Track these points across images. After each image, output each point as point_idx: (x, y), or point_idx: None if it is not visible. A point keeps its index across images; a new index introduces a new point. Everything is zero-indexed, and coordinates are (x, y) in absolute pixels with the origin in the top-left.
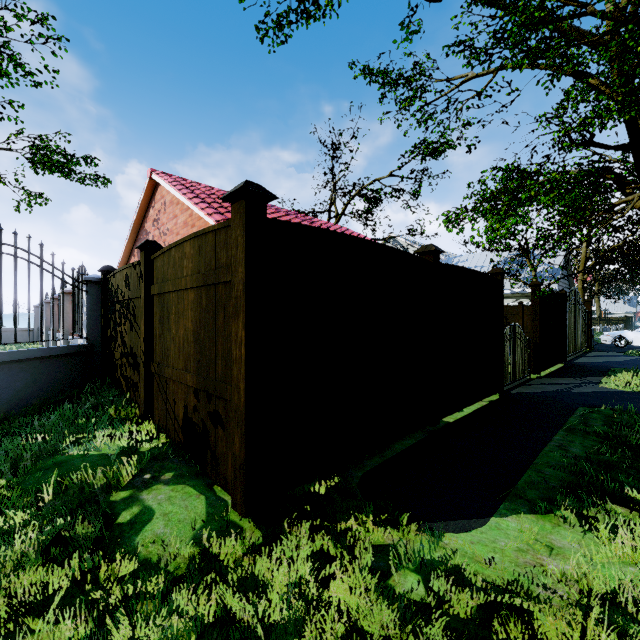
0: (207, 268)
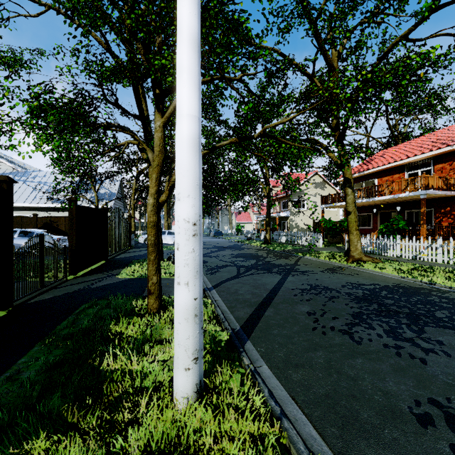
0: None
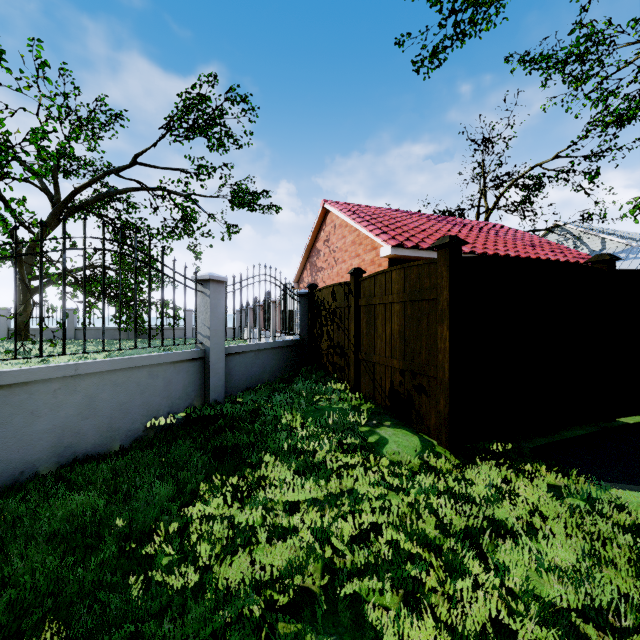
0: (412, 289)
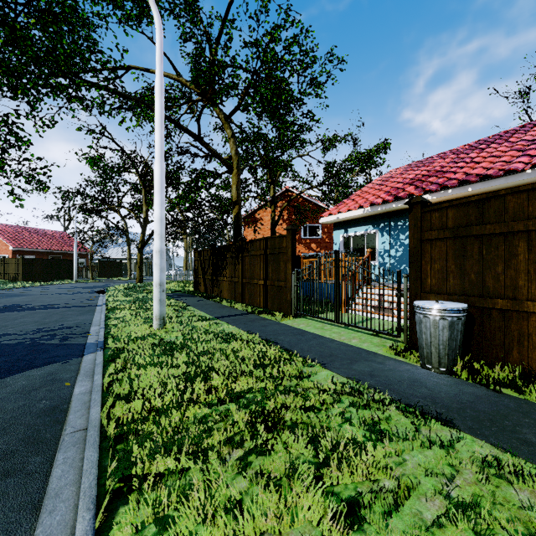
0: (17, 262)
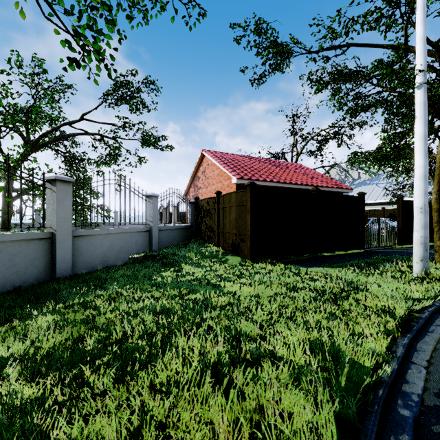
0: (239, 201)
